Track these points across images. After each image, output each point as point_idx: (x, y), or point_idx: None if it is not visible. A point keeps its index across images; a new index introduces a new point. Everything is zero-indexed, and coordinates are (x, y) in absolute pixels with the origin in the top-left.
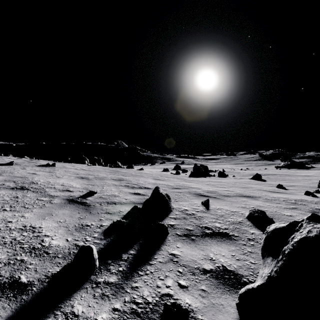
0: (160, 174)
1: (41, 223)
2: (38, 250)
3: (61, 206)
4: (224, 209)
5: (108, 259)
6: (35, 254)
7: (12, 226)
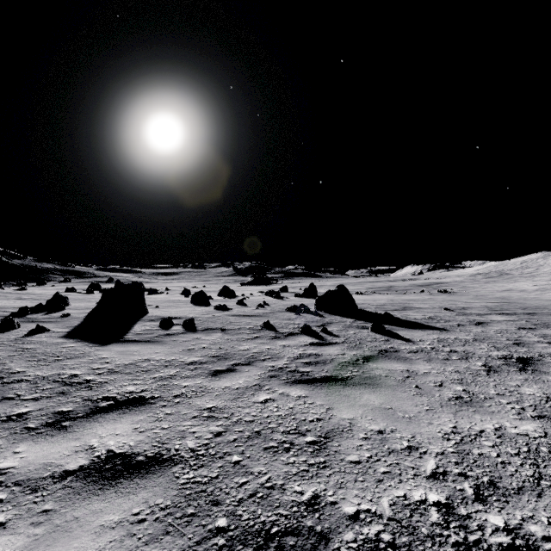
0: None
1: None
2: None
3: None
4: None
5: (34, 314)
6: None
7: None
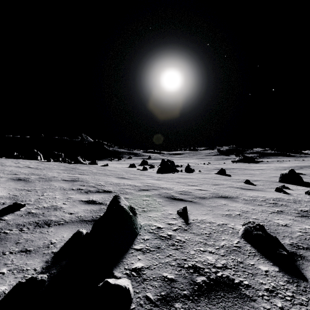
0: (126, 170)
1: None
2: None
3: None
4: (208, 222)
5: None
6: None
7: None
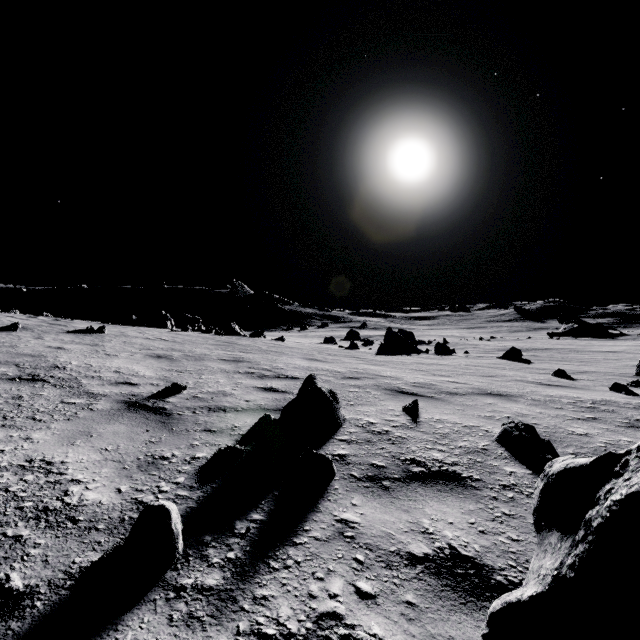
0: (319, 348)
1: (66, 453)
2: (54, 513)
3: (111, 416)
4: (449, 422)
5: (205, 532)
6: (48, 522)
7: (4, 460)
